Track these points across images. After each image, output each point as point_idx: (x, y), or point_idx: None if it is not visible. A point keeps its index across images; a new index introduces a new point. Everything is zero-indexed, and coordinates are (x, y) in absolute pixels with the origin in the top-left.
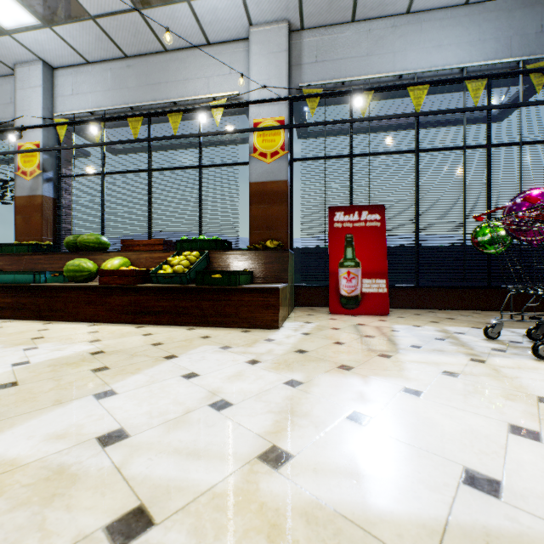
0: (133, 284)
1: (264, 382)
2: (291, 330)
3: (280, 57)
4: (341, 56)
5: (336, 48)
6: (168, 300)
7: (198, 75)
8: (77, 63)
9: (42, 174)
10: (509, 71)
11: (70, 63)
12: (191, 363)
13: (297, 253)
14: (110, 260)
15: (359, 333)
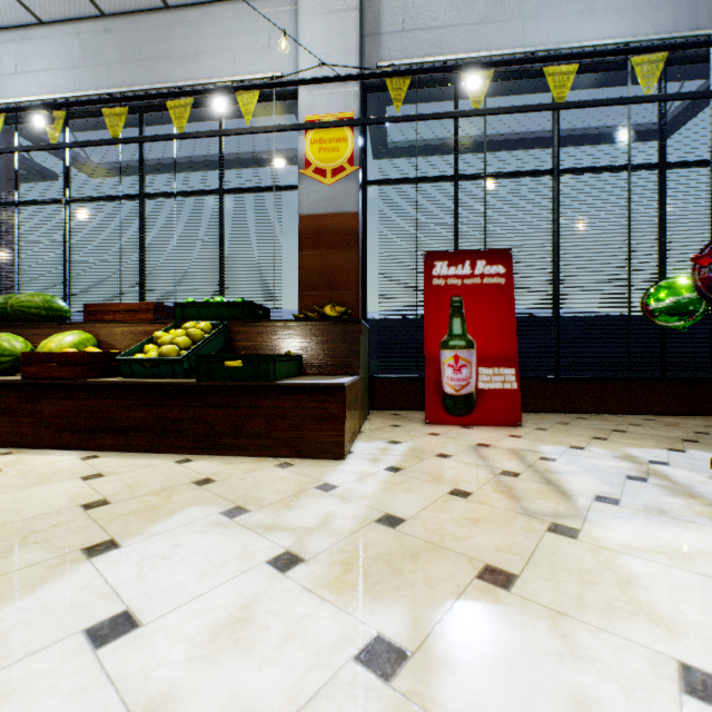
0: (83, 378)
1: (305, 653)
2: (367, 460)
3: (346, 18)
4: (441, 23)
5: (433, 9)
6: (147, 407)
7: (218, 46)
8: (23, 22)
9: None
10: (709, 40)
11: (12, 22)
12: (139, 570)
13: (374, 327)
14: (56, 336)
15: (489, 466)
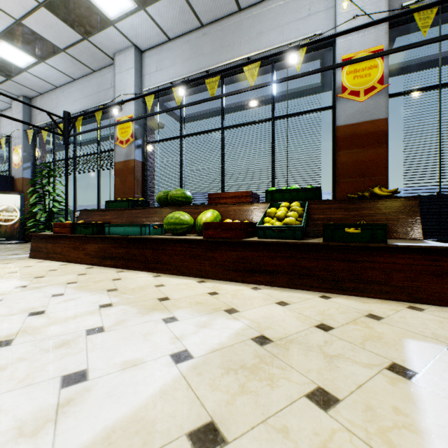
0: (240, 238)
1: None
2: None
3: None
4: None
5: None
6: (284, 258)
7: (272, 26)
8: (161, 42)
9: (134, 142)
10: None
11: (155, 43)
12: None
13: None
14: (205, 213)
15: None
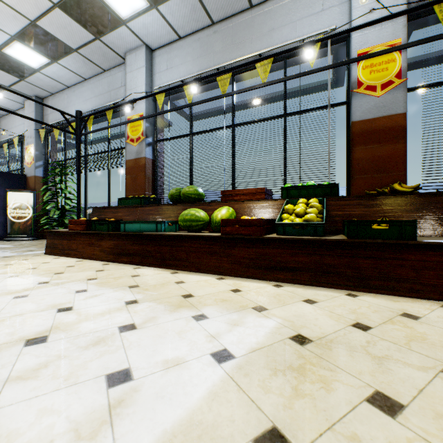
0: (260, 235)
1: None
2: None
3: None
4: None
5: None
6: (306, 255)
7: (284, 22)
8: (171, 41)
9: (145, 140)
10: None
11: (166, 42)
12: None
13: None
14: (220, 209)
15: None
